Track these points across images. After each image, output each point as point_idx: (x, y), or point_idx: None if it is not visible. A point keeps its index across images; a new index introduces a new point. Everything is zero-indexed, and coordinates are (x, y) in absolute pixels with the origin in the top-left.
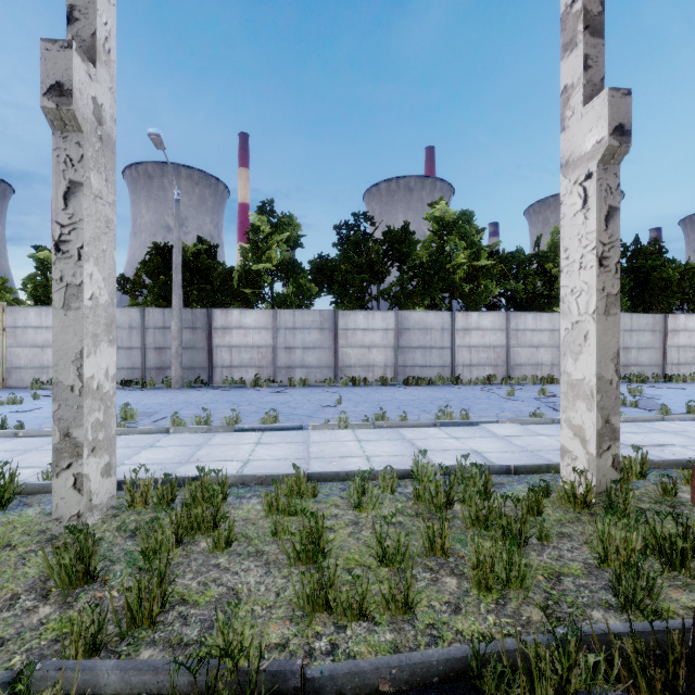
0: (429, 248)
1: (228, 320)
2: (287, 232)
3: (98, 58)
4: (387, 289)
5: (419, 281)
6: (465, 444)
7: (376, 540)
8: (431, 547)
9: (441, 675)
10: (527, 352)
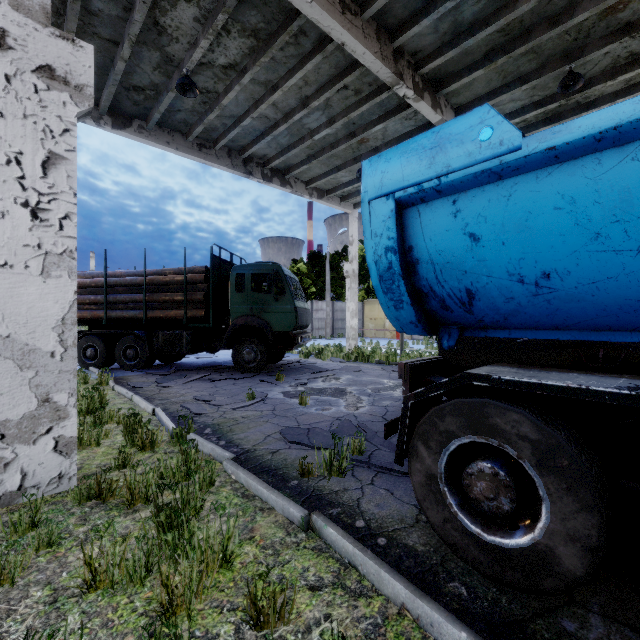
0: None
1: None
2: None
3: None
4: None
5: None
6: None
7: None
8: None
9: None
10: None
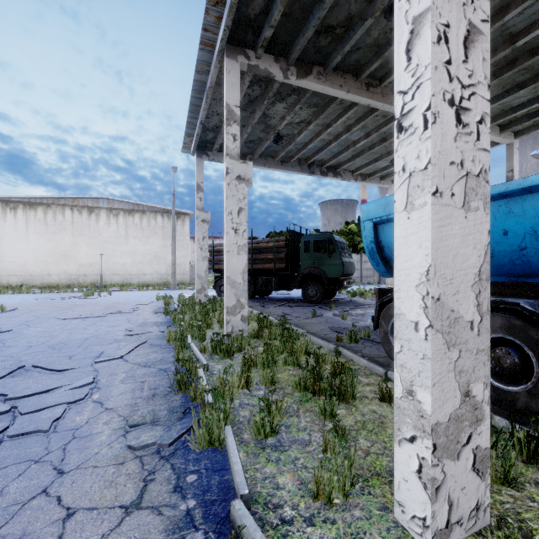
0: None
1: None
2: None
3: None
4: None
5: None
6: None
7: None
8: None
9: None
10: None
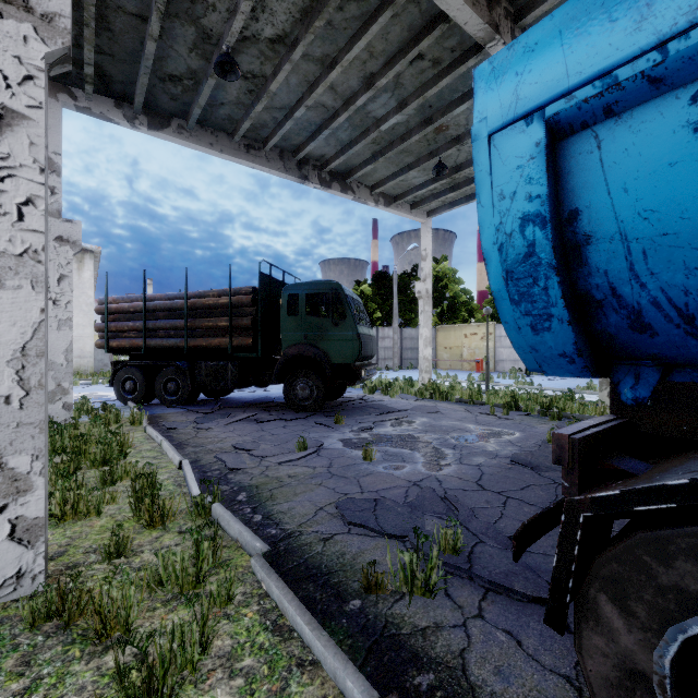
0: None
1: None
2: None
3: None
4: None
5: None
6: None
7: None
8: None
9: None
10: None
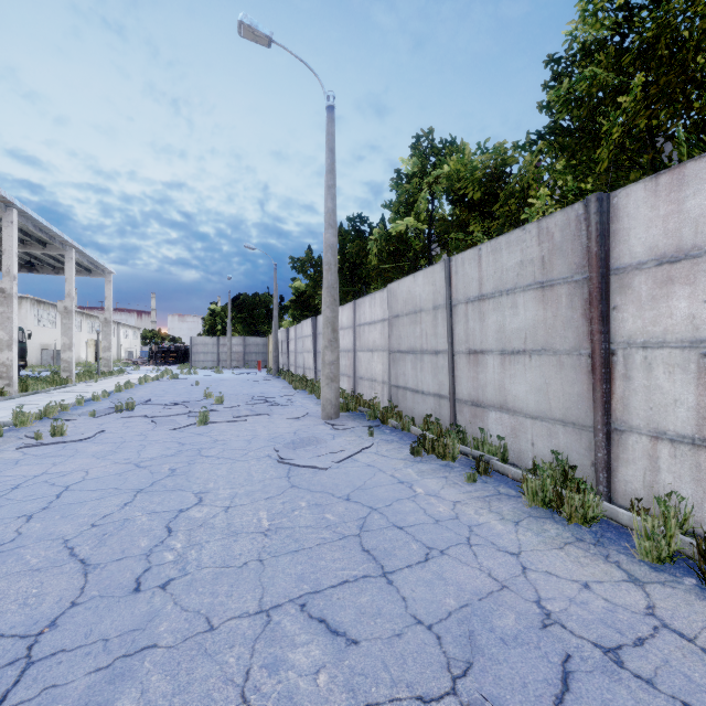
0: None
1: (291, 335)
2: None
3: (66, 298)
4: None
5: None
6: (76, 392)
7: None
8: None
9: None
10: (365, 358)
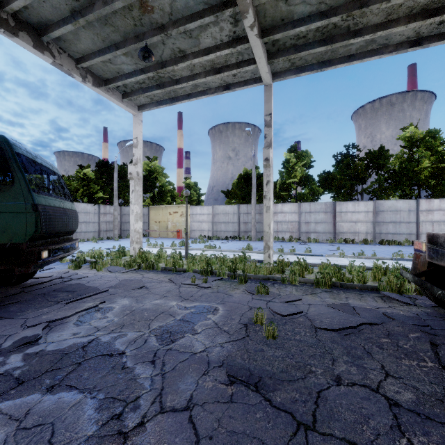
0: (400, 158)
1: (276, 209)
2: (304, 161)
3: (271, 146)
4: (367, 187)
5: (393, 180)
6: (404, 265)
7: (356, 273)
8: (374, 279)
9: (370, 288)
10: None
